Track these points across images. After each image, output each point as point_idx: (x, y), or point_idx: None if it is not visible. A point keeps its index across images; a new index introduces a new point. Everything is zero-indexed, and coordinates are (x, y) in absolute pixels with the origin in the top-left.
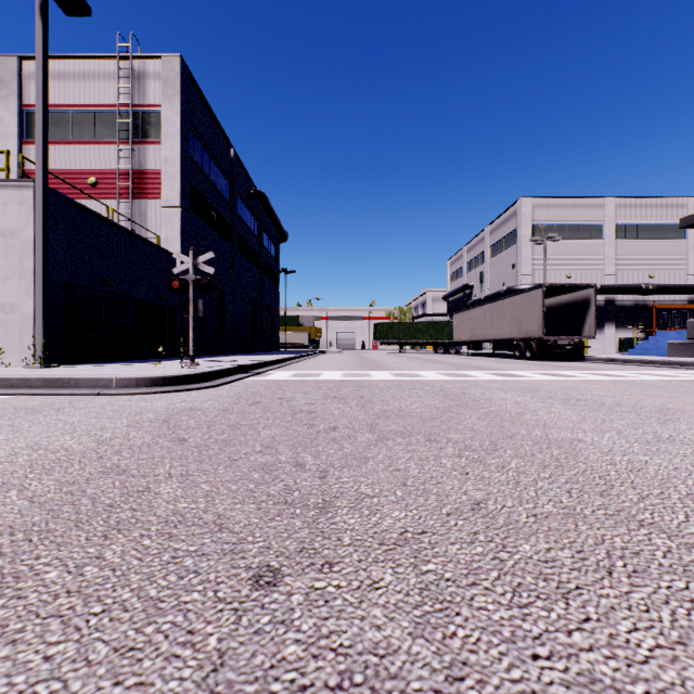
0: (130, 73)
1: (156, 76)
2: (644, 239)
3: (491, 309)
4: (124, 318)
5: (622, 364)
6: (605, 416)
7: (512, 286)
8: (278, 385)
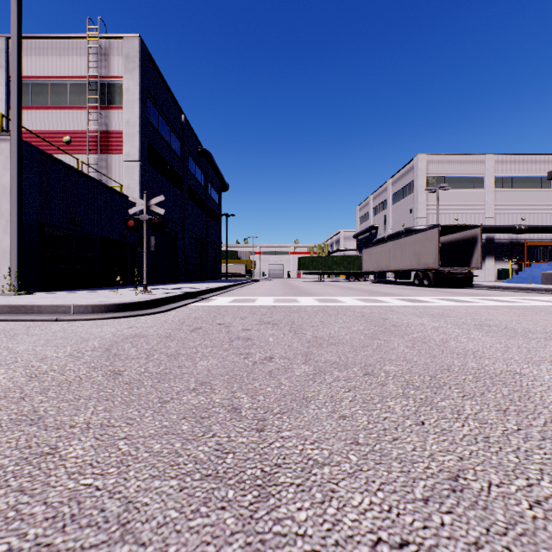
0: (98, 50)
1: (120, 53)
2: (517, 188)
3: (395, 245)
4: (91, 252)
5: (506, 291)
6: (526, 344)
7: (410, 227)
8: (218, 310)
